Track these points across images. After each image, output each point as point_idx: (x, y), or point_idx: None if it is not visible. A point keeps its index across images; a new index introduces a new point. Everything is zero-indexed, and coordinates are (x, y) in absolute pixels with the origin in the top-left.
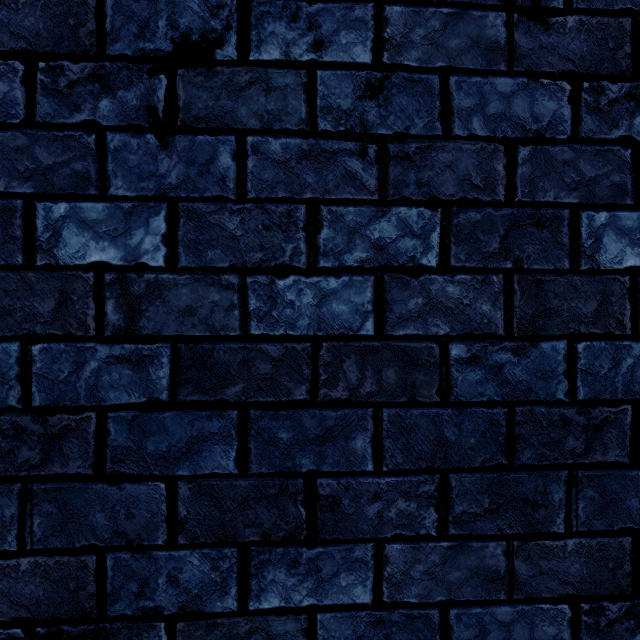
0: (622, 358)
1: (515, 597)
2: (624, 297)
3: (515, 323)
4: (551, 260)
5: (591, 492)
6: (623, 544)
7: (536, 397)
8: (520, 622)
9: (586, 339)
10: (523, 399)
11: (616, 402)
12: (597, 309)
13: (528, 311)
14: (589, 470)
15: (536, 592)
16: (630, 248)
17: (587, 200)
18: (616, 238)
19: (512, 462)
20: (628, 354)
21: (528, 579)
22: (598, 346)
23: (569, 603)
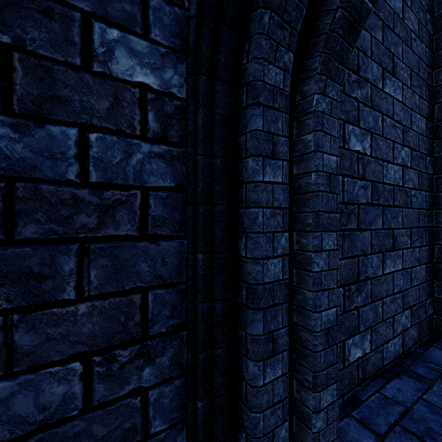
0: (133, 153)
1: (15, 370)
2: (135, 104)
3: (15, 100)
4: (61, 52)
5: (104, 261)
6: (134, 300)
7: (43, 175)
8: (22, 392)
9: (99, 131)
10: (26, 176)
11: (127, 187)
12: (110, 108)
13: (33, 92)
14: (102, 242)
15: (43, 359)
16: (140, 67)
17: (100, 13)
18: (127, 55)
19: (11, 237)
20: (138, 150)
21: (33, 348)
22: (111, 139)
23: (81, 360)
